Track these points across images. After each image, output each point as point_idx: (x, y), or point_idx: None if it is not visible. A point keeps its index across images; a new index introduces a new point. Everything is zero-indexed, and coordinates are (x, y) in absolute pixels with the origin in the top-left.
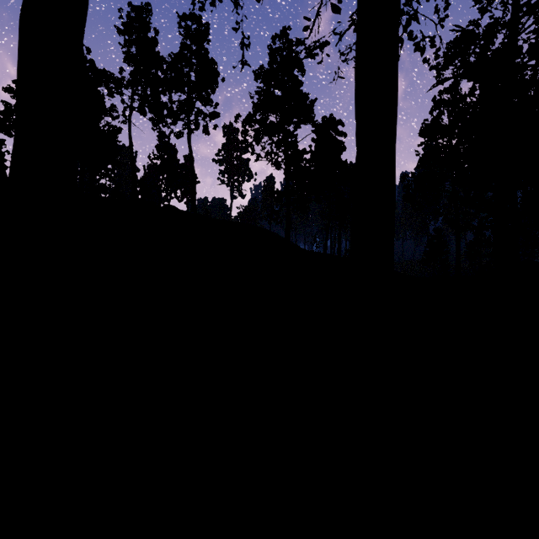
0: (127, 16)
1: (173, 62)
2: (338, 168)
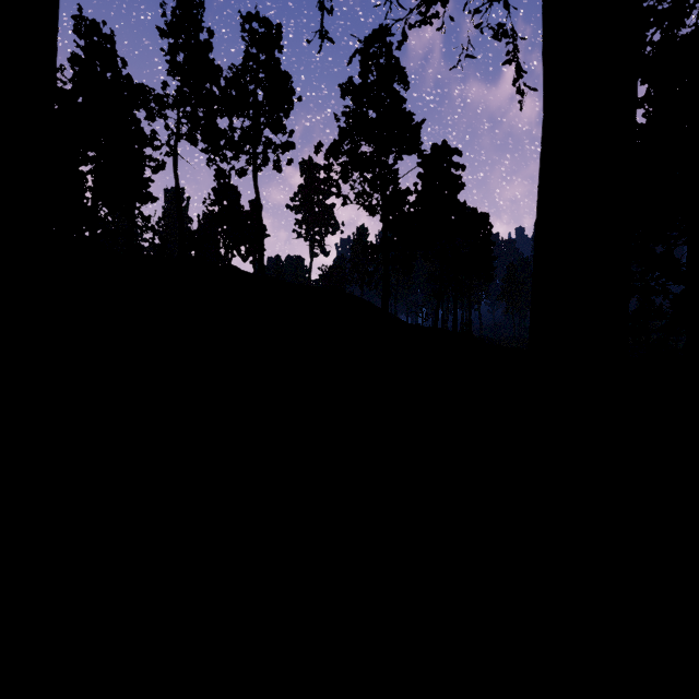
0: (172, 13)
1: (235, 77)
2: (453, 212)
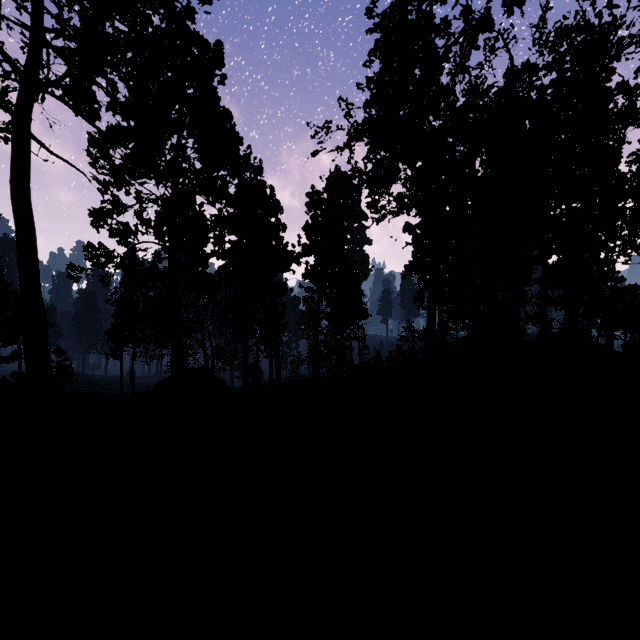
0: None
1: None
2: None
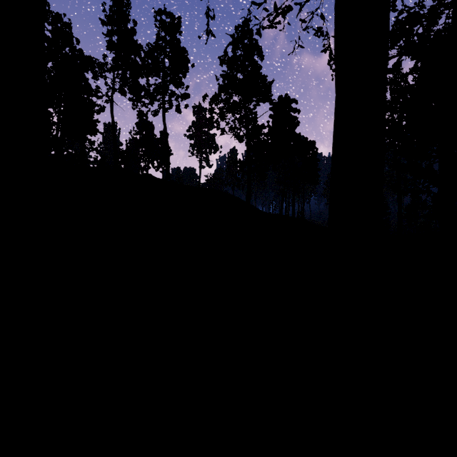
0: (110, 9)
1: (150, 51)
2: (292, 140)
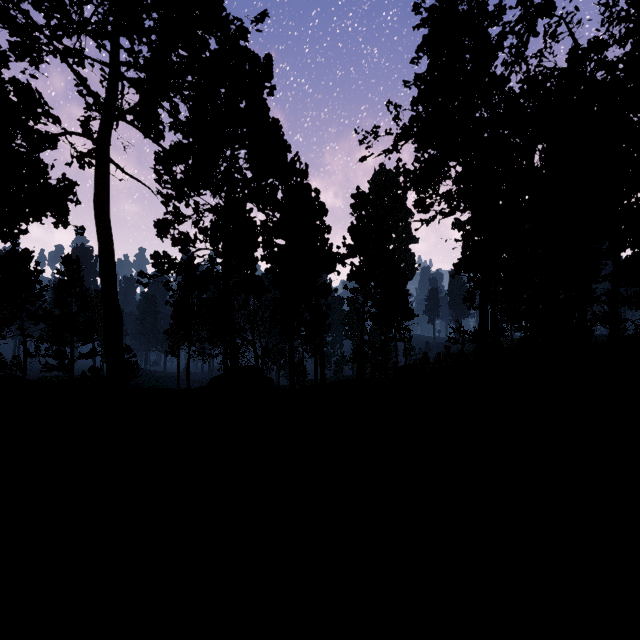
0: None
1: None
2: None
